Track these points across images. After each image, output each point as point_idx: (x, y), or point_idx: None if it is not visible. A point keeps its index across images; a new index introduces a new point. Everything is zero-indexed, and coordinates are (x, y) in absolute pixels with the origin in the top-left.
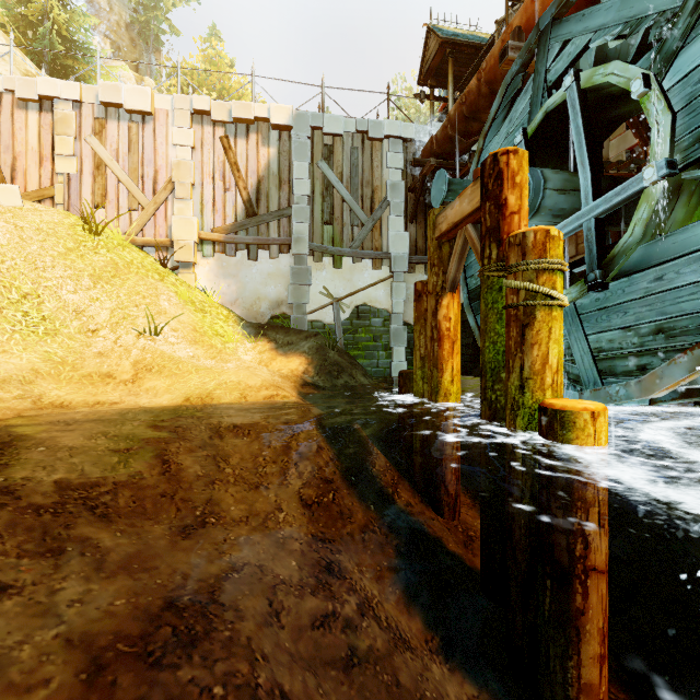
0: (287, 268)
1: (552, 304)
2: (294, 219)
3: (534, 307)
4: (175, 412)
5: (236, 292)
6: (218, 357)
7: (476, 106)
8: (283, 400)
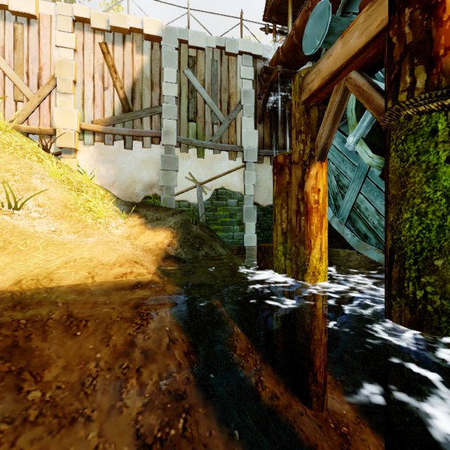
0: (158, 156)
1: None
2: (164, 116)
3: None
4: None
5: (114, 176)
6: (81, 231)
7: None
8: (137, 279)
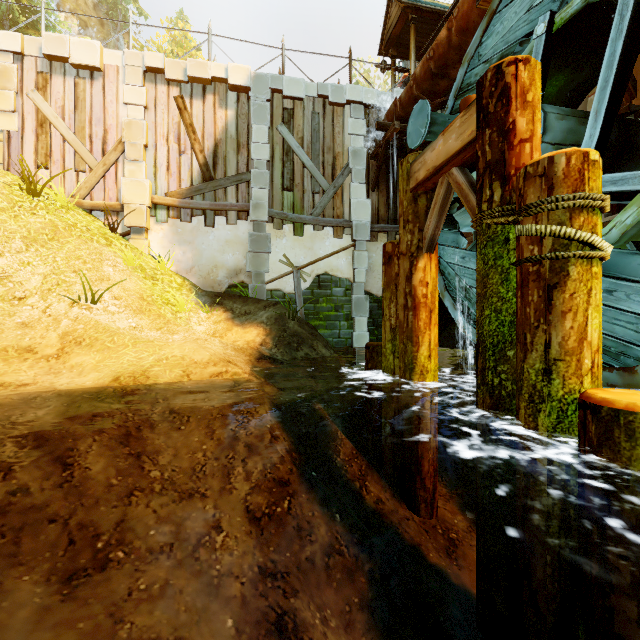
0: (245, 235)
1: (593, 256)
2: (253, 184)
3: (566, 261)
4: (97, 396)
5: (192, 260)
6: (164, 327)
7: (445, 60)
8: (233, 378)
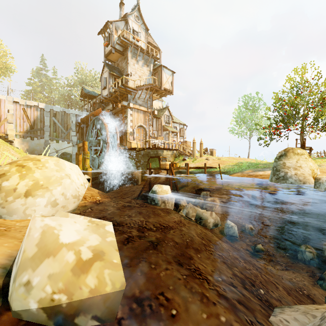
0: (43, 142)
1: (88, 158)
2: (45, 130)
3: (86, 159)
4: None
5: (27, 148)
6: None
7: (89, 119)
8: None
